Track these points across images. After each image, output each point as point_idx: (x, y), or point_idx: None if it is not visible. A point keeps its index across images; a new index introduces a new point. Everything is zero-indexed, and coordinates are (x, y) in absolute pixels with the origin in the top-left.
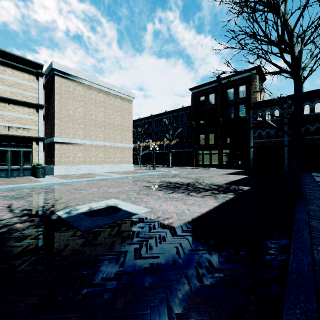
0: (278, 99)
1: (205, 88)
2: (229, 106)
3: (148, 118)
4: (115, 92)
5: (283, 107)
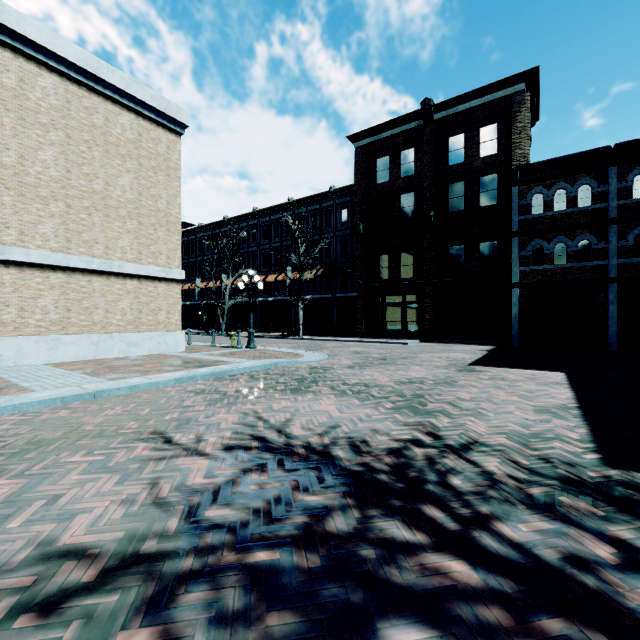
0: (589, 155)
1: (391, 135)
2: (453, 179)
3: (247, 218)
4: (111, 88)
5: (603, 177)
